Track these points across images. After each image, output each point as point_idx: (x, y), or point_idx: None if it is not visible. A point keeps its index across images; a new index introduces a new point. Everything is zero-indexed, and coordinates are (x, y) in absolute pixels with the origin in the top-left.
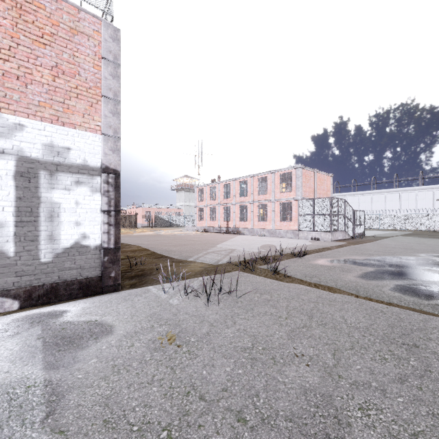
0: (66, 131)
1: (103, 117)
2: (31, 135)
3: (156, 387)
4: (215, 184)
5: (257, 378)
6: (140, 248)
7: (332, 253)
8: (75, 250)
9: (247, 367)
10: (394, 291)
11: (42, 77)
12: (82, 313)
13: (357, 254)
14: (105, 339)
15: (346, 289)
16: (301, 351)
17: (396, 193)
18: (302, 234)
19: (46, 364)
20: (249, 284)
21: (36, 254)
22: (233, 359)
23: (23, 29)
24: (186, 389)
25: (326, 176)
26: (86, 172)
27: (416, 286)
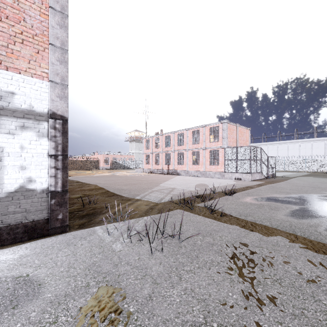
0: (10, 75)
1: (50, 64)
2: None
3: None
4: (159, 136)
5: None
6: (97, 187)
7: (255, 191)
8: (20, 194)
9: None
10: None
11: None
12: (17, 263)
13: (276, 192)
14: (25, 308)
15: (282, 229)
16: None
17: (296, 143)
18: (228, 175)
19: None
20: (190, 224)
21: None
22: None
23: None
24: None
25: (245, 129)
26: (32, 117)
27: None
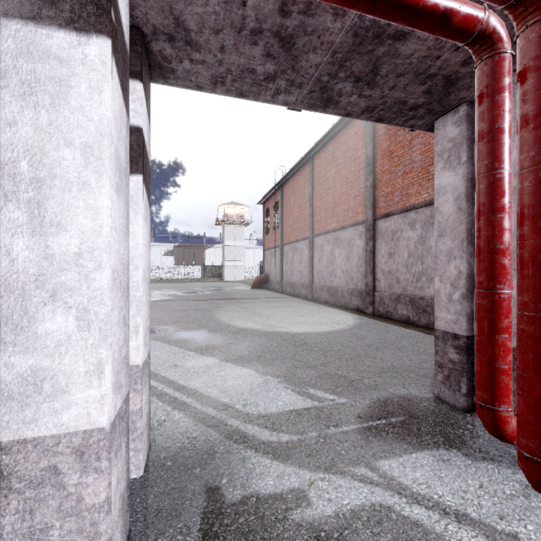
0: None
1: None
2: None
3: None
4: None
5: None
6: None
7: None
8: None
9: None
10: None
11: None
12: None
13: None
14: None
15: None
16: None
17: None
18: None
19: None
20: None
21: None
22: None
23: None
24: None
25: None
26: None
27: (153, 298)
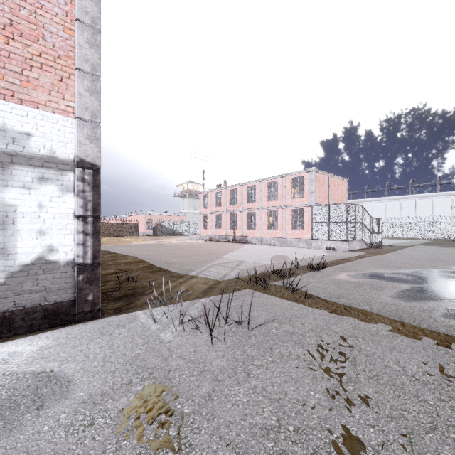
0: (25, 111)
1: (77, 96)
2: None
3: None
4: (221, 190)
5: None
6: (137, 260)
7: (353, 265)
8: (38, 267)
9: None
10: (448, 319)
11: None
12: (36, 356)
13: (381, 266)
14: (52, 409)
15: (385, 314)
16: (356, 435)
17: (411, 199)
18: (316, 244)
19: None
20: (263, 308)
21: None
22: (250, 454)
23: None
24: None
25: (340, 181)
26: (54, 166)
27: None
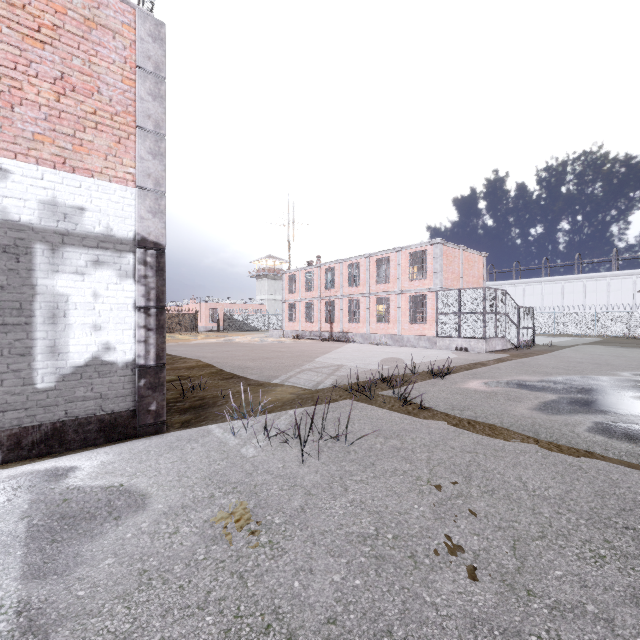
0: (78, 181)
1: (138, 160)
2: (21, 186)
3: (211, 616)
4: (313, 268)
5: (388, 597)
6: (201, 364)
7: (489, 371)
8: (93, 370)
9: (370, 573)
10: (594, 434)
11: (38, 95)
12: (100, 471)
13: (526, 372)
14: (132, 519)
15: (517, 429)
16: (458, 542)
17: (578, 281)
18: (443, 343)
19: (27, 569)
20: (366, 421)
21: (28, 377)
22: (345, 557)
23: (7, 17)
24: (264, 620)
25: (477, 256)
26: (111, 246)
27: (627, 424)
